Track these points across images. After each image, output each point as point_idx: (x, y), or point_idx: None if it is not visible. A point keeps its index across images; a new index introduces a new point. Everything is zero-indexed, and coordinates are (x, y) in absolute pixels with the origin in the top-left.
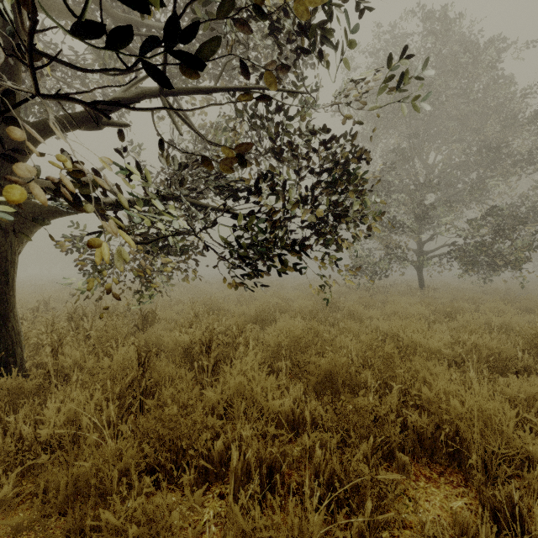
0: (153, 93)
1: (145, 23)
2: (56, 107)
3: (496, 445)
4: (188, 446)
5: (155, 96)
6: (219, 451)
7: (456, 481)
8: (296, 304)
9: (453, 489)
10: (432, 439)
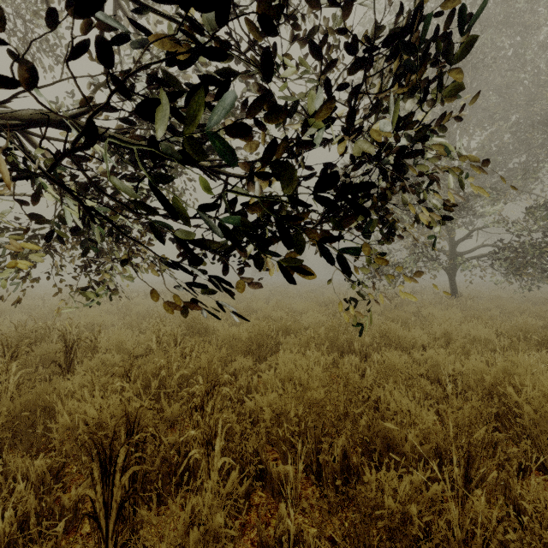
0: None
1: None
2: None
3: None
4: None
5: None
6: None
7: None
8: (306, 320)
9: None
10: None
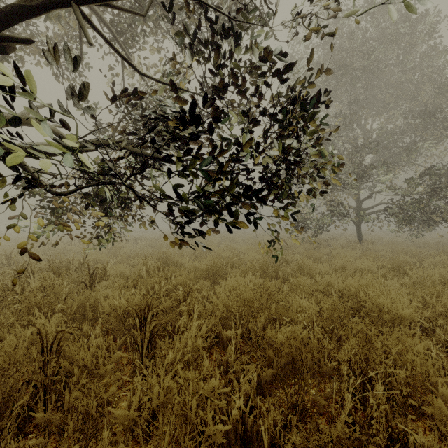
0: None
1: None
2: (5, 61)
3: None
4: None
5: (65, 1)
6: None
7: None
8: (247, 258)
9: None
10: None
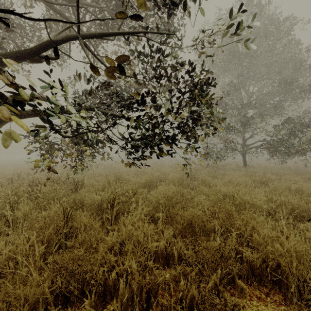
0: (73, 37)
1: (75, 0)
2: None
3: (307, 276)
4: (90, 278)
5: (75, 39)
6: (113, 280)
7: (278, 300)
8: (170, 176)
9: (277, 307)
10: (260, 269)
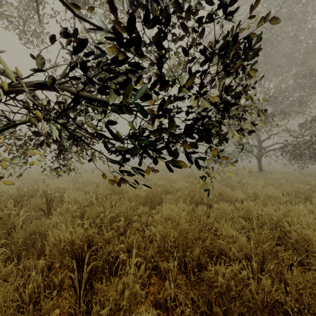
0: None
1: None
2: None
3: None
4: None
5: None
6: None
7: None
8: (177, 186)
9: None
10: None
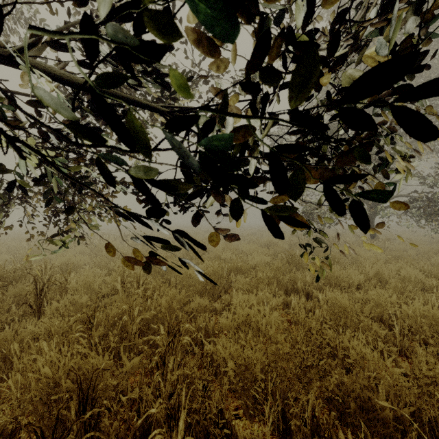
0: None
1: None
2: None
3: None
4: None
5: None
6: None
7: None
8: (252, 261)
9: None
10: None
